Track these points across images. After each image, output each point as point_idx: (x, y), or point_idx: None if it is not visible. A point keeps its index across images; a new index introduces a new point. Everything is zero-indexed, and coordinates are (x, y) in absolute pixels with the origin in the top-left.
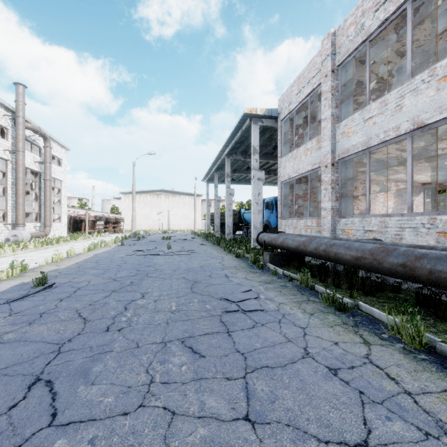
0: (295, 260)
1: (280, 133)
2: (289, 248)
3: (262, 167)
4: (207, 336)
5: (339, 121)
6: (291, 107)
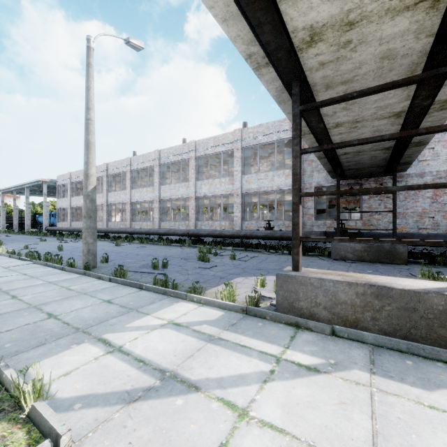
0: (58, 234)
1: (57, 189)
2: (55, 230)
3: (52, 191)
4: (35, 239)
5: (73, 196)
6: (61, 183)
